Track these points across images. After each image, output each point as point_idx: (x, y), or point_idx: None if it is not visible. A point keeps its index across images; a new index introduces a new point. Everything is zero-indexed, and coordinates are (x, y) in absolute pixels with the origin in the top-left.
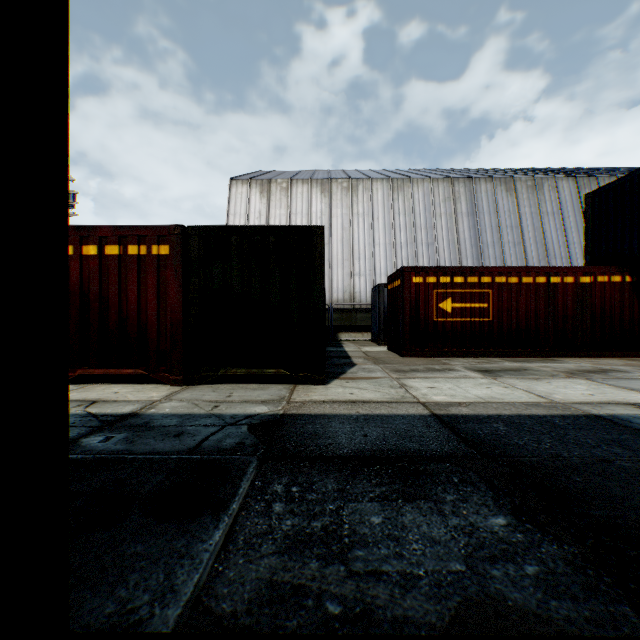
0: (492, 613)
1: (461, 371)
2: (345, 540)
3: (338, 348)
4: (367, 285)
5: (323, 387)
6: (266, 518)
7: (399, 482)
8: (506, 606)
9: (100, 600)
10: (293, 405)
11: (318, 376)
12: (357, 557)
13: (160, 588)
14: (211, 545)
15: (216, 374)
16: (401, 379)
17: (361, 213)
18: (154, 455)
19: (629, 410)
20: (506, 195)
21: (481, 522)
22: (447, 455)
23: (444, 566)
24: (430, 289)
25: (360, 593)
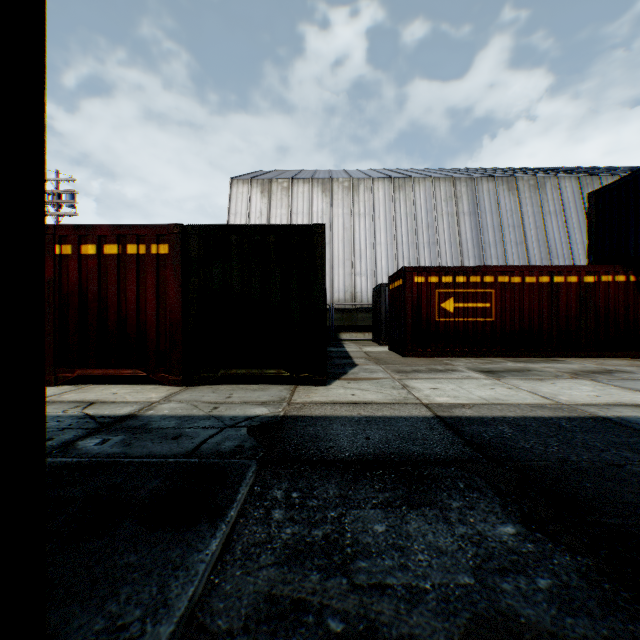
0: (504, 631)
1: (464, 372)
2: (347, 550)
3: (339, 348)
4: (368, 285)
5: (324, 388)
6: (265, 526)
7: (403, 487)
8: (519, 624)
9: (89, 616)
10: (294, 406)
11: (319, 377)
12: (360, 569)
13: (153, 602)
14: (207, 555)
15: (216, 375)
16: (403, 380)
17: (362, 213)
18: (151, 458)
19: (637, 412)
20: (508, 194)
21: (489, 531)
22: (452, 459)
23: (452, 579)
24: (432, 289)
25: (363, 609)
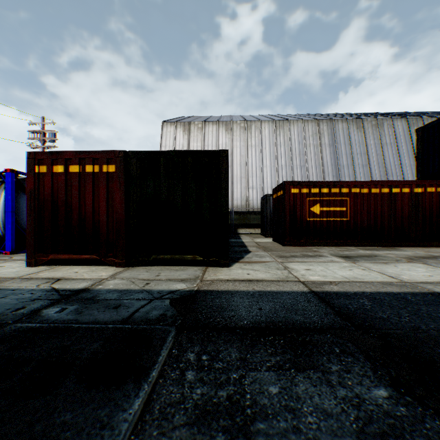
0: None
1: (328, 257)
2: (247, 411)
3: (237, 239)
4: (258, 195)
5: (227, 269)
6: (179, 386)
7: (290, 352)
8: None
9: None
10: (205, 283)
11: (223, 260)
12: (259, 430)
13: None
14: (130, 414)
15: (149, 259)
16: (284, 263)
17: (253, 145)
18: (95, 324)
19: None
20: (357, 131)
21: (365, 393)
22: (327, 327)
23: None
24: (304, 197)
25: None
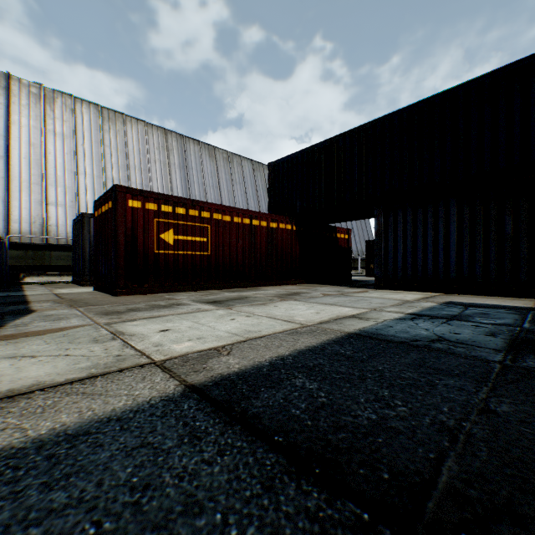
0: None
1: (191, 304)
2: None
3: (14, 292)
4: (68, 218)
5: None
6: None
7: None
8: None
9: None
10: None
11: None
12: None
13: None
14: None
15: None
16: (114, 324)
17: (60, 132)
18: None
19: (362, 322)
20: (209, 160)
21: None
22: None
23: None
24: (150, 217)
25: None
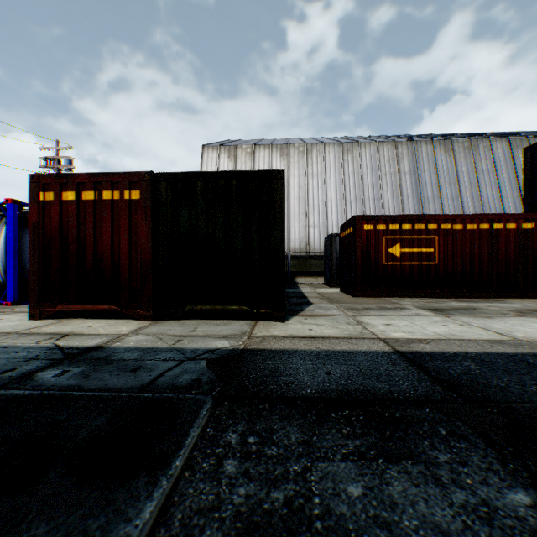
0: None
1: (412, 310)
2: (317, 525)
3: (295, 290)
4: (320, 236)
5: (283, 323)
6: (214, 483)
7: (375, 433)
8: None
9: None
10: (254, 340)
11: (278, 313)
12: None
13: None
14: (136, 528)
15: (183, 310)
16: (357, 316)
17: (315, 173)
18: (104, 392)
19: None
20: (445, 155)
21: (496, 499)
22: (423, 398)
23: None
24: (380, 235)
25: None
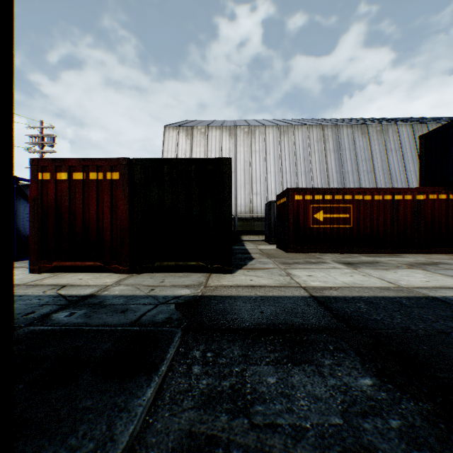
0: None
1: (330, 263)
2: (248, 397)
3: (241, 246)
4: (262, 201)
5: (230, 275)
6: (187, 378)
7: (288, 349)
8: None
9: (55, 447)
10: (208, 289)
11: (227, 267)
12: (257, 411)
13: (102, 437)
14: (144, 400)
15: (153, 265)
16: (287, 269)
17: (257, 150)
18: (105, 327)
19: None
20: (361, 137)
21: (352, 382)
22: (323, 328)
23: (326, 420)
24: (307, 204)
25: (260, 443)
